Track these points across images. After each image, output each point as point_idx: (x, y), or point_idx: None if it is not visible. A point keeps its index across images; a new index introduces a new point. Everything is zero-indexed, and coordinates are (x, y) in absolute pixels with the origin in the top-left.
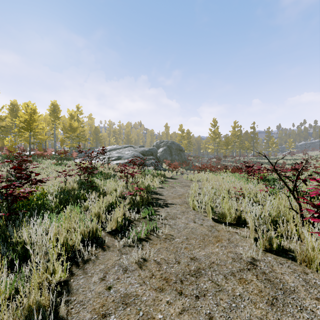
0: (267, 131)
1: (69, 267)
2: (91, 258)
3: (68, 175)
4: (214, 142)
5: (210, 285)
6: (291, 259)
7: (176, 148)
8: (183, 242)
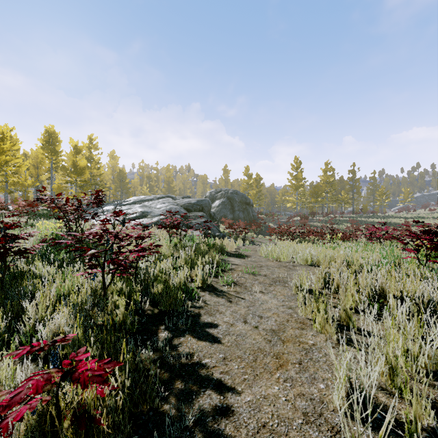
0: (371, 177)
1: None
2: None
3: None
4: (297, 192)
5: None
6: None
7: (240, 201)
8: None
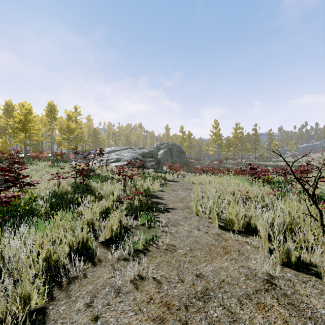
0: (269, 133)
1: (49, 289)
2: (78, 275)
3: (62, 178)
4: (216, 144)
5: (222, 313)
6: (315, 276)
7: (177, 150)
8: (186, 254)
